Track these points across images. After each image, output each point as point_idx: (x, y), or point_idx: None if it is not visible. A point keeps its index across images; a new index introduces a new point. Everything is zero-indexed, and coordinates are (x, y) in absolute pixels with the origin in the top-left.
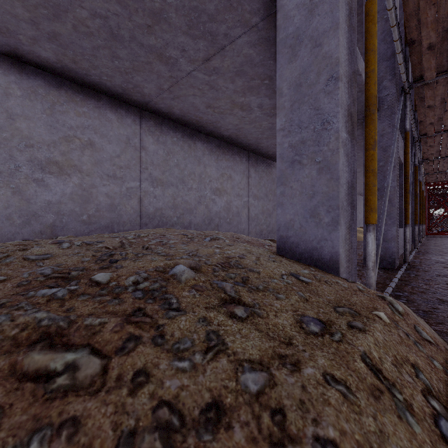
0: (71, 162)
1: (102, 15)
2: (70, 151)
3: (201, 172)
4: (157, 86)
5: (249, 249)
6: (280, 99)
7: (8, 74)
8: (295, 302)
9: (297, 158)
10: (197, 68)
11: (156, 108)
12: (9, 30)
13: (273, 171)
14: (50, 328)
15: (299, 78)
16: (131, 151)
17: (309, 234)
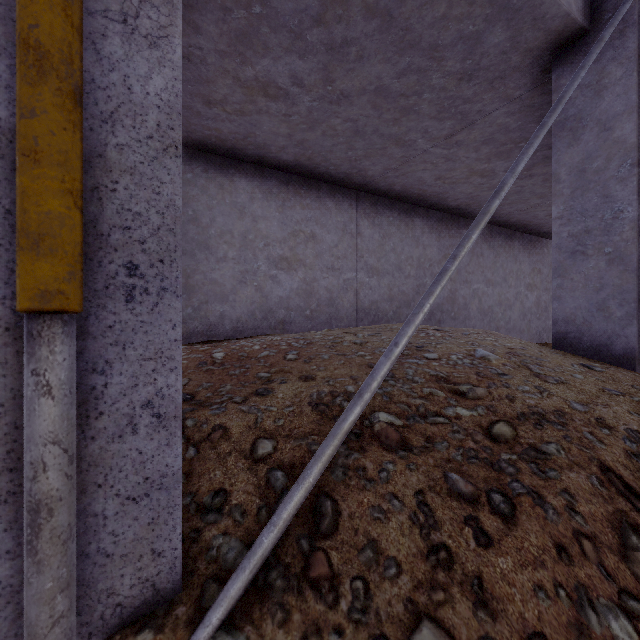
0: (297, 257)
1: (353, 119)
2: (296, 246)
3: (419, 255)
4: (383, 167)
5: (524, 343)
6: (556, 186)
7: (253, 180)
8: (593, 381)
9: (579, 248)
10: (436, 144)
11: (374, 188)
12: (265, 145)
13: (515, 244)
14: (438, 376)
15: (582, 163)
16: (347, 239)
17: (595, 329)
